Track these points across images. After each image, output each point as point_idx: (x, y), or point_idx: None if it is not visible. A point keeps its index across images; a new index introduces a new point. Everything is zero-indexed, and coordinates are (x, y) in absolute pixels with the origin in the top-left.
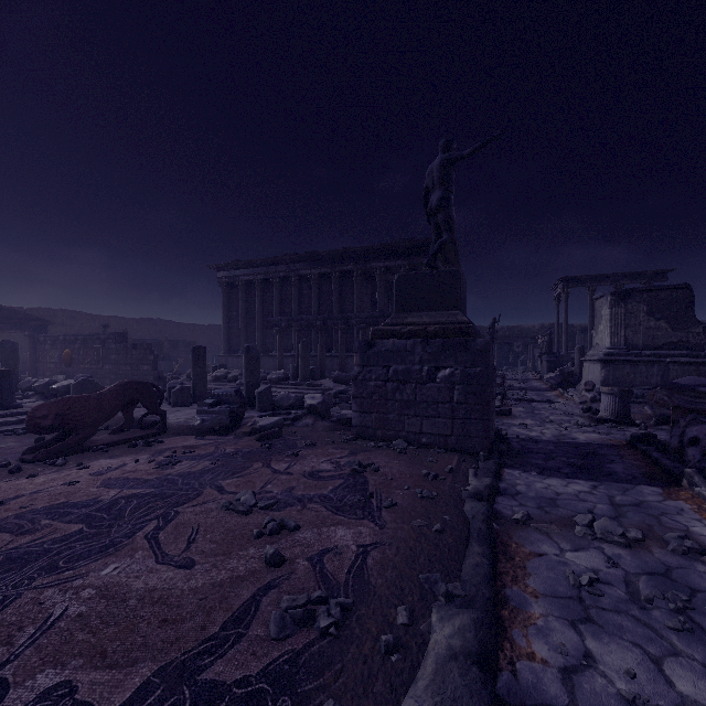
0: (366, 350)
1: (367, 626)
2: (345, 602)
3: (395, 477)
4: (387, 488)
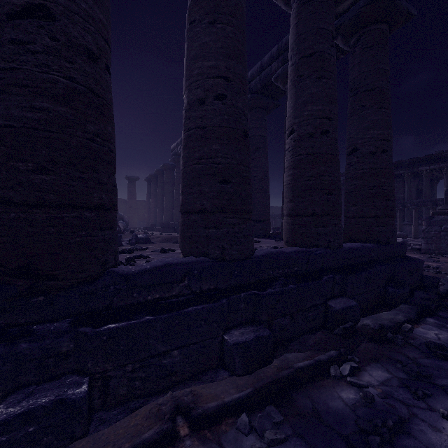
0: (429, 220)
1: (443, 270)
2: (437, 267)
3: (446, 260)
4: (444, 261)
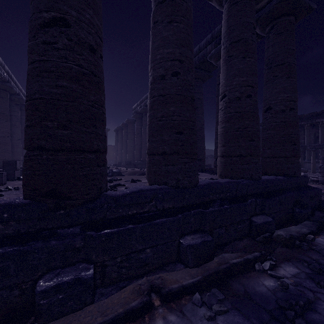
0: None
1: None
2: None
3: None
4: None
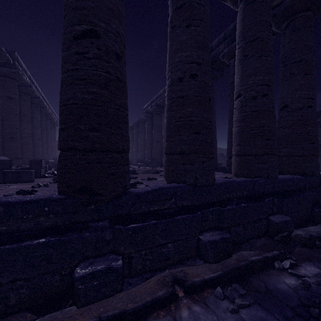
0: None
1: None
2: None
3: None
4: None
